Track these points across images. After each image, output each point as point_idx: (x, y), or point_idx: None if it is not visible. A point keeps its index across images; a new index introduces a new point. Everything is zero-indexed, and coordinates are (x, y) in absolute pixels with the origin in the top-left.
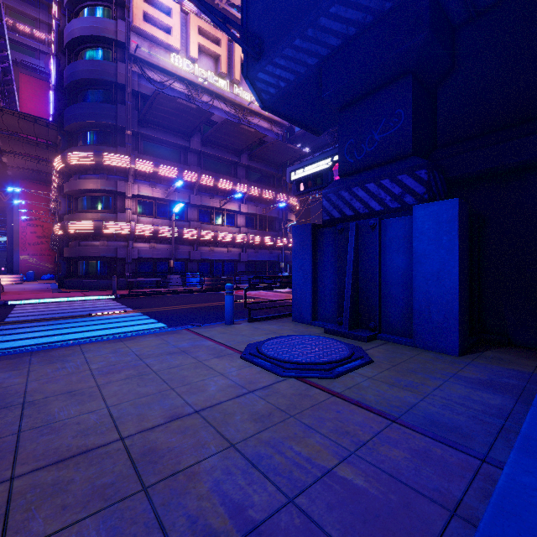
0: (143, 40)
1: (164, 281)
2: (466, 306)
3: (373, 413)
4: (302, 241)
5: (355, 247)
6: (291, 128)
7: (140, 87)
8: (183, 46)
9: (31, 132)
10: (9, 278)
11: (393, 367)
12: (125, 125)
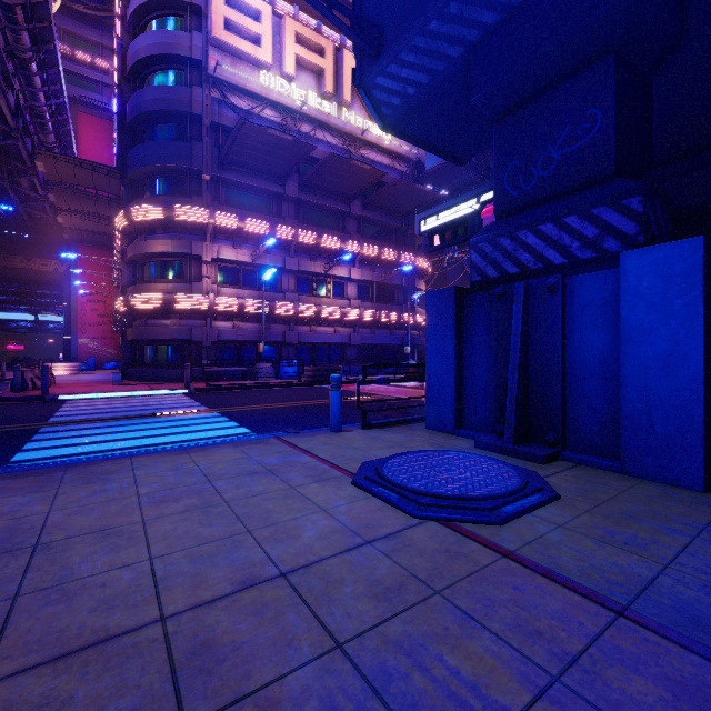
0: (225, 56)
1: (251, 371)
2: None
3: (579, 594)
4: (440, 312)
5: (523, 320)
6: (420, 164)
7: (221, 118)
8: (276, 60)
9: (89, 184)
10: (65, 367)
11: (596, 507)
12: (202, 168)
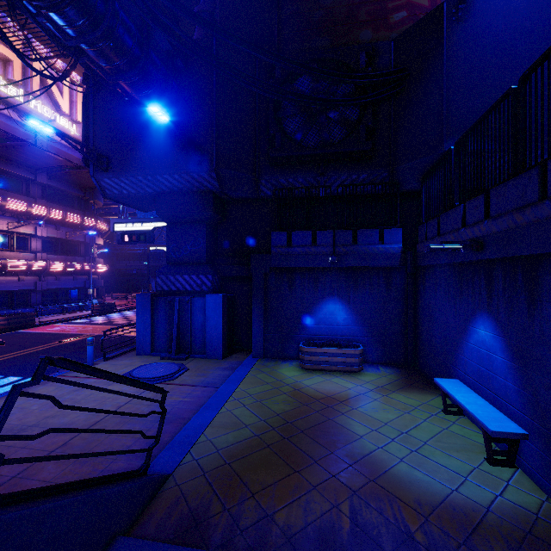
0: None
1: None
2: (226, 338)
3: (191, 386)
4: (144, 304)
5: (178, 311)
6: None
7: None
8: None
9: None
10: None
11: (197, 369)
12: None
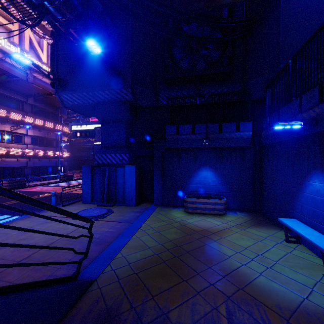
0: None
1: None
2: (137, 193)
3: (114, 222)
4: (87, 172)
5: (108, 176)
6: None
7: None
8: None
9: None
10: None
11: (119, 212)
12: None
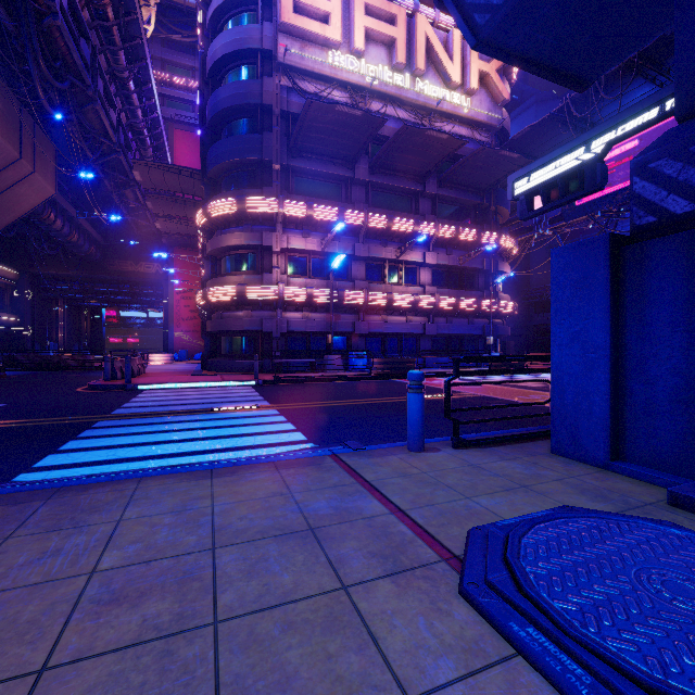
0: (294, 41)
1: (320, 363)
2: None
3: None
4: (580, 277)
5: None
6: (503, 132)
7: (290, 106)
8: (344, 38)
9: (177, 188)
10: (161, 358)
11: None
12: (272, 158)
